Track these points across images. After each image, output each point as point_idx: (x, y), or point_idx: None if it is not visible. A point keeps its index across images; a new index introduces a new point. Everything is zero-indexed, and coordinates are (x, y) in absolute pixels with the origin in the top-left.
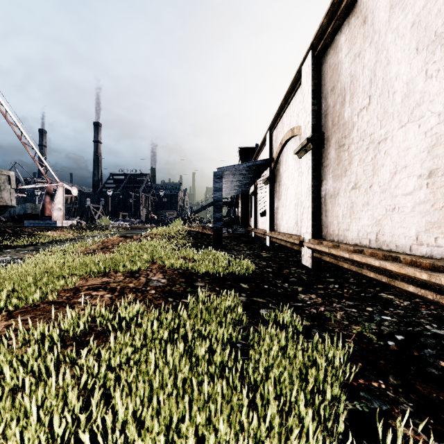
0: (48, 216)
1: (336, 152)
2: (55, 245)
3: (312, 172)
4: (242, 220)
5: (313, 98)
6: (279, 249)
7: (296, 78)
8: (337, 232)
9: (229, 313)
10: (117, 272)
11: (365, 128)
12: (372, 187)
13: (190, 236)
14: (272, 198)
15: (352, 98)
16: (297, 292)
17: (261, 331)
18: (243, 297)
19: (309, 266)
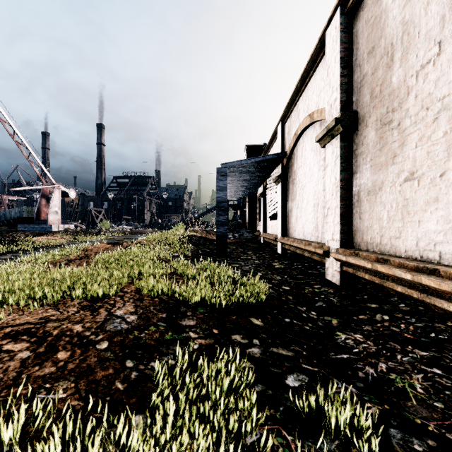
0: (43, 220)
1: (377, 133)
2: (38, 252)
3: (341, 162)
4: (249, 224)
5: (343, 68)
6: (293, 258)
7: (317, 49)
8: (379, 240)
9: (233, 414)
10: (75, 299)
11: (432, 91)
12: (446, 175)
13: (191, 242)
14: (284, 198)
15: (406, 54)
16: (332, 328)
17: (296, 450)
18: (256, 349)
19: (337, 283)
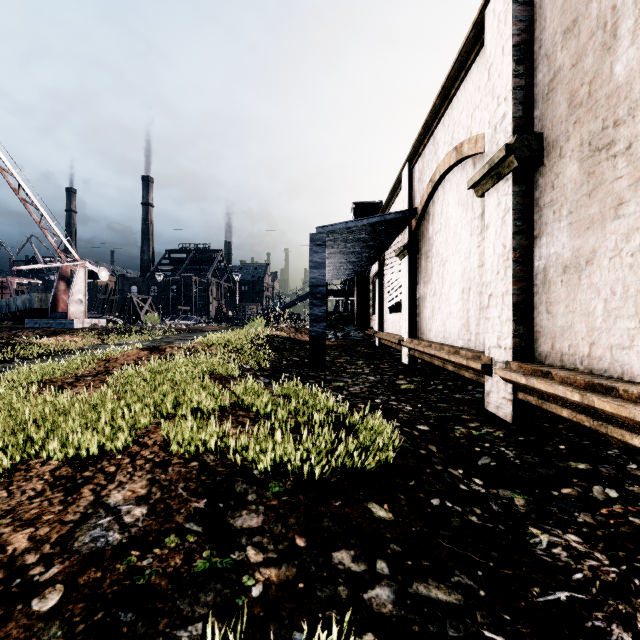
0: (61, 312)
1: (582, 166)
2: (42, 361)
3: (514, 219)
4: (358, 319)
5: (517, 63)
6: (427, 371)
7: (470, 40)
8: (587, 351)
9: None
10: (50, 459)
11: None
12: None
13: (271, 346)
14: (412, 280)
15: None
16: (518, 517)
17: None
18: (385, 589)
19: (507, 419)
